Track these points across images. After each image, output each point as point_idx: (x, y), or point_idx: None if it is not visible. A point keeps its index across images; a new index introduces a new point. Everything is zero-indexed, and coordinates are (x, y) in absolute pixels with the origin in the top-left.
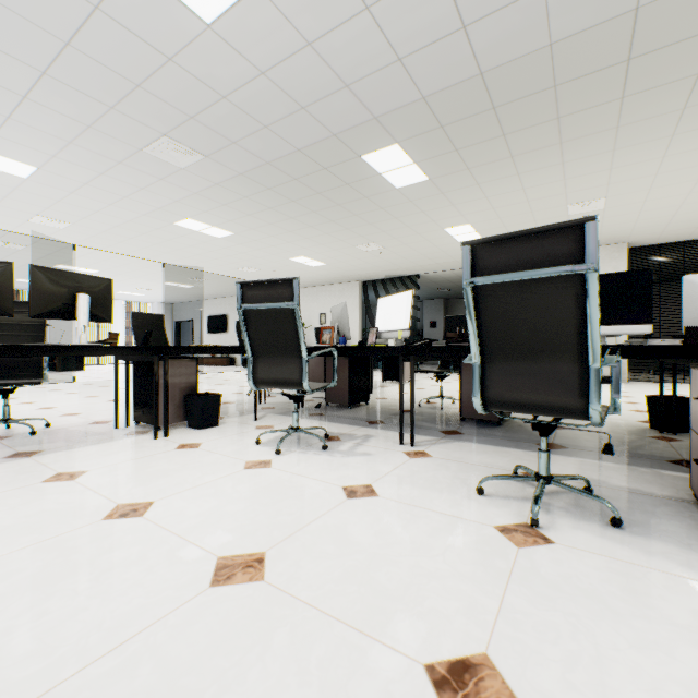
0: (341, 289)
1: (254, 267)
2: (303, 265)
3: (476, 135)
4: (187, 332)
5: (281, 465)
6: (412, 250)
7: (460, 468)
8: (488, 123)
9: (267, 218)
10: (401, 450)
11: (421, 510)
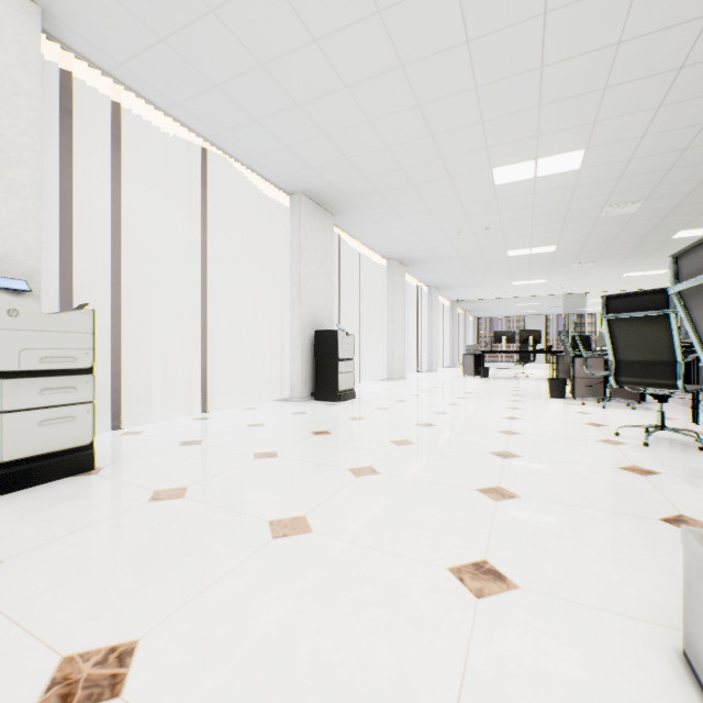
0: None
1: None
2: None
3: None
4: None
5: None
6: None
7: None
8: None
9: None
10: None
11: None
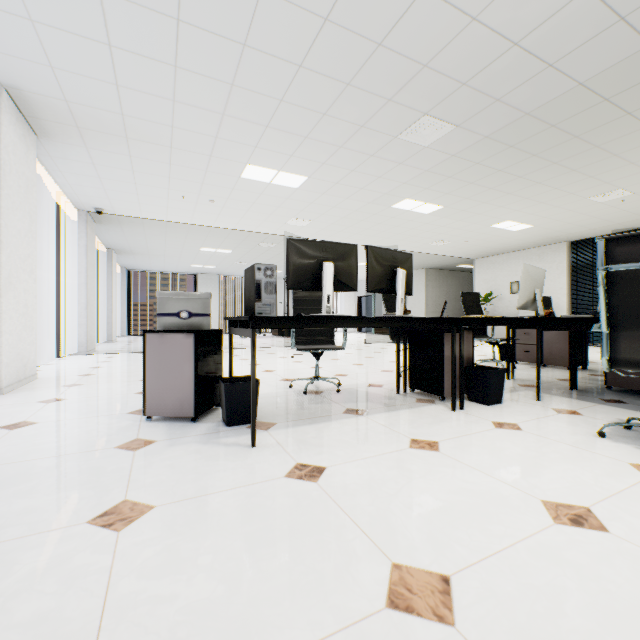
0: (540, 253)
1: (446, 240)
2: (502, 231)
3: None
4: (366, 305)
5: None
6: None
7: None
8: None
9: (489, 183)
10: None
11: None
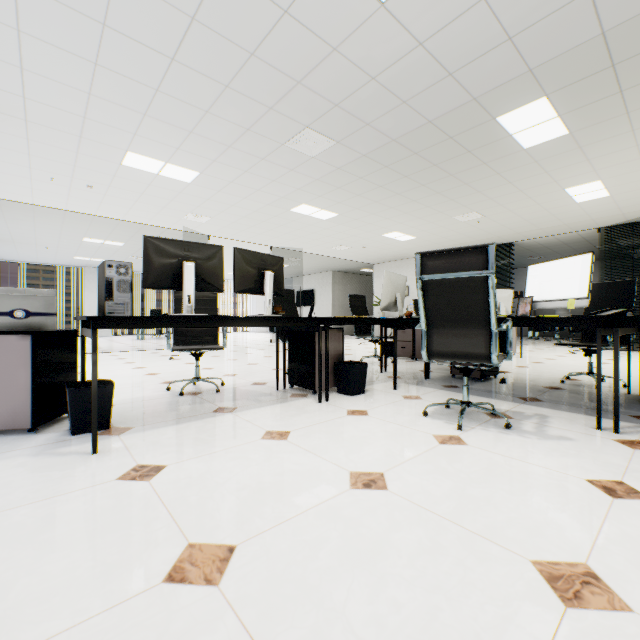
0: None
1: (346, 245)
2: (393, 240)
3: None
4: None
5: (476, 443)
6: (516, 216)
7: None
8: None
9: (374, 197)
10: (608, 438)
11: None
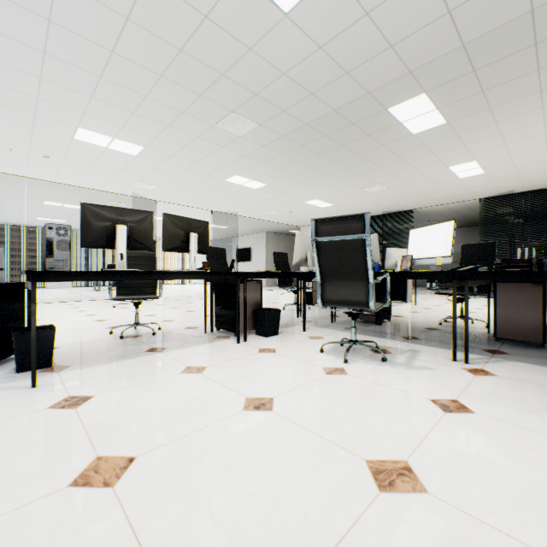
0: None
1: (276, 210)
2: (314, 207)
3: (507, 74)
4: None
5: (355, 373)
6: (412, 188)
7: (539, 390)
8: (524, 60)
9: (295, 170)
10: (459, 367)
11: (537, 434)
